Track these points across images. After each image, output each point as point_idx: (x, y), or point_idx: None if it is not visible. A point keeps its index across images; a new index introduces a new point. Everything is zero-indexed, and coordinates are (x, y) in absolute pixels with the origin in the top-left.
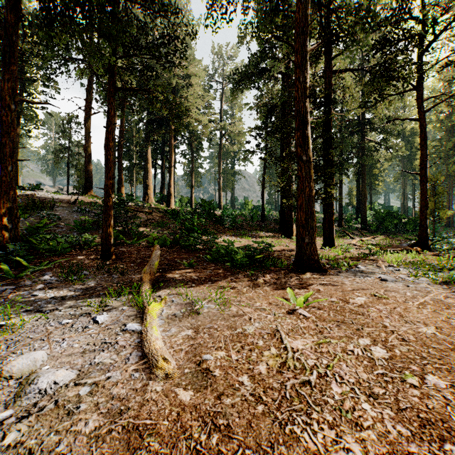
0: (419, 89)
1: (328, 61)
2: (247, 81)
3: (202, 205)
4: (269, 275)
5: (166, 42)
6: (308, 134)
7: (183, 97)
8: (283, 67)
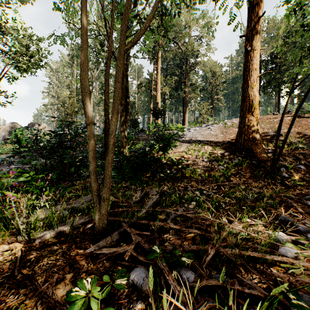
0: None
1: None
2: None
3: None
4: None
5: None
6: None
7: None
8: None
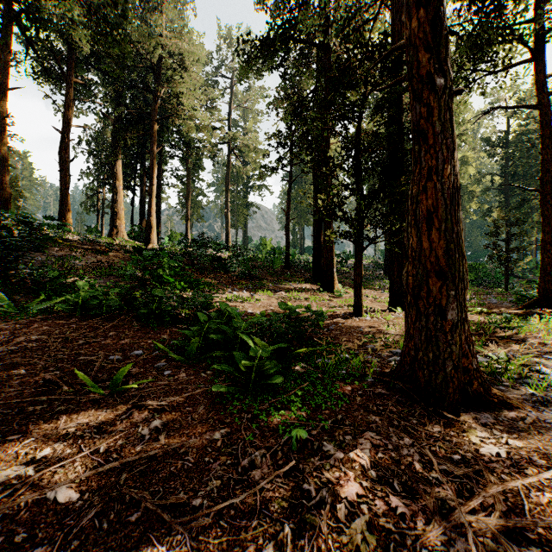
0: (540, 56)
1: (397, 8)
2: (266, 55)
3: (197, 242)
4: (362, 444)
5: (145, 1)
6: (445, 18)
7: (170, 79)
8: (321, 30)
